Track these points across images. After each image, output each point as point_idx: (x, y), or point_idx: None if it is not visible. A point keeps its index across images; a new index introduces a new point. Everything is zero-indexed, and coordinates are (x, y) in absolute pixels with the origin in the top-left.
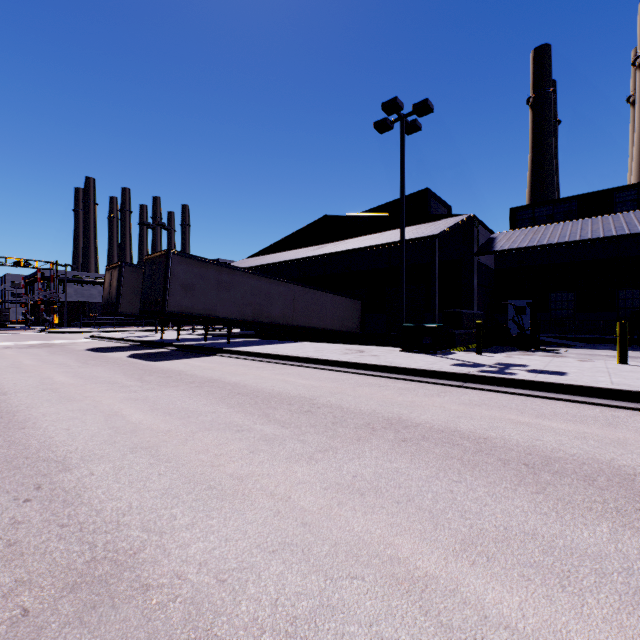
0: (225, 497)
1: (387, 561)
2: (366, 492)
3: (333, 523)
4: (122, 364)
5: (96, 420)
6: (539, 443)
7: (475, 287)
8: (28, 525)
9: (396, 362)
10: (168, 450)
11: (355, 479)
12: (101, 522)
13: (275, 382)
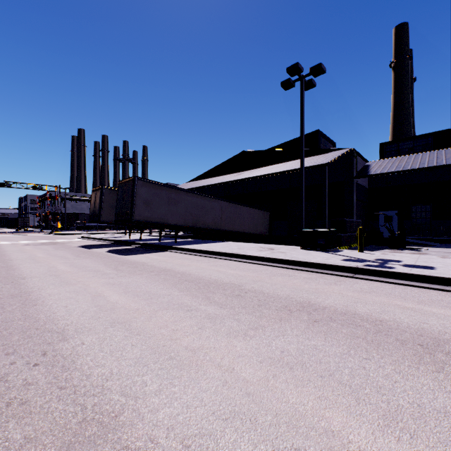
0: (183, 367)
1: (323, 433)
2: (294, 366)
3: (271, 394)
4: (103, 257)
5: (86, 300)
6: (426, 326)
7: (354, 201)
8: (36, 386)
9: (299, 257)
10: (138, 325)
11: (283, 354)
12: (90, 386)
13: (211, 272)
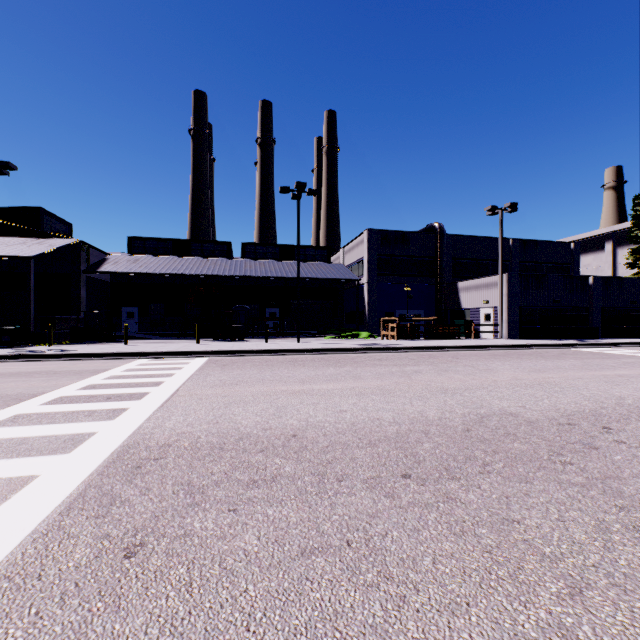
0: None
1: None
2: None
3: None
4: None
5: None
6: (4, 371)
7: (84, 297)
8: None
9: None
10: None
11: None
12: None
13: None
